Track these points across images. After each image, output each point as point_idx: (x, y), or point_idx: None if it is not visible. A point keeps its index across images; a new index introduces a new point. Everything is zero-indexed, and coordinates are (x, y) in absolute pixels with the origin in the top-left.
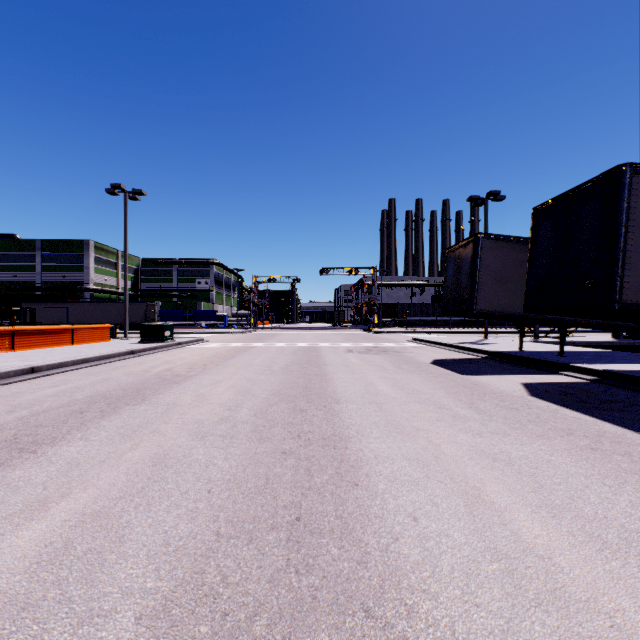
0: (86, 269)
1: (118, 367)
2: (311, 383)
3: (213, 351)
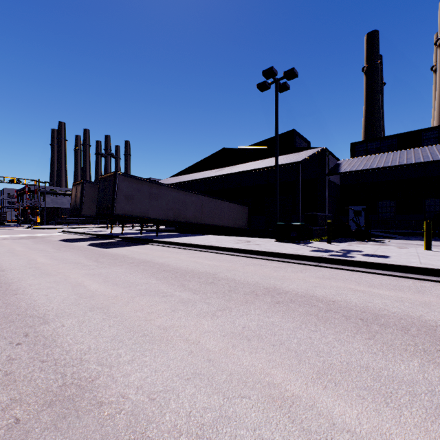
0: None
1: None
2: None
3: None
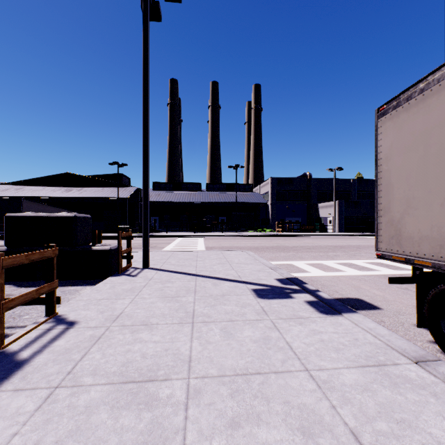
0: None
1: None
2: None
3: None
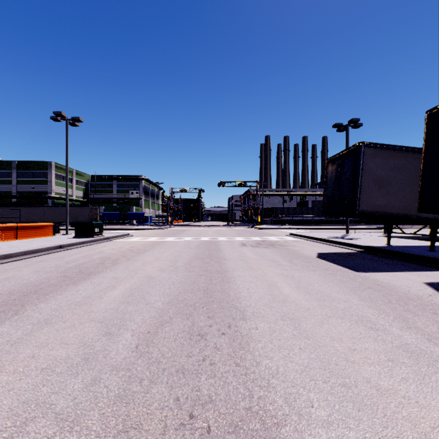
0: (49, 182)
1: (36, 262)
2: (212, 283)
3: (131, 245)
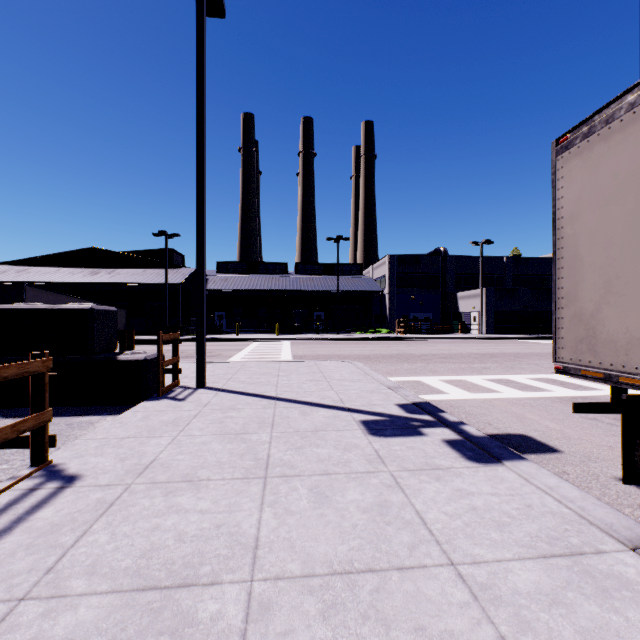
0: None
1: None
2: None
3: None
